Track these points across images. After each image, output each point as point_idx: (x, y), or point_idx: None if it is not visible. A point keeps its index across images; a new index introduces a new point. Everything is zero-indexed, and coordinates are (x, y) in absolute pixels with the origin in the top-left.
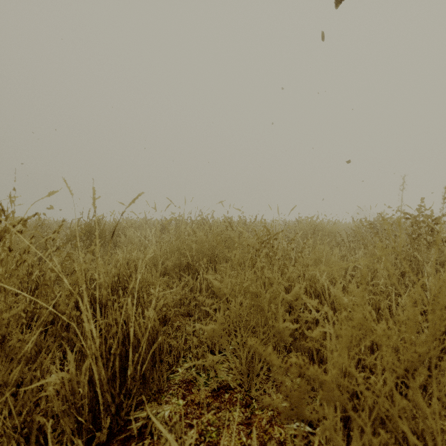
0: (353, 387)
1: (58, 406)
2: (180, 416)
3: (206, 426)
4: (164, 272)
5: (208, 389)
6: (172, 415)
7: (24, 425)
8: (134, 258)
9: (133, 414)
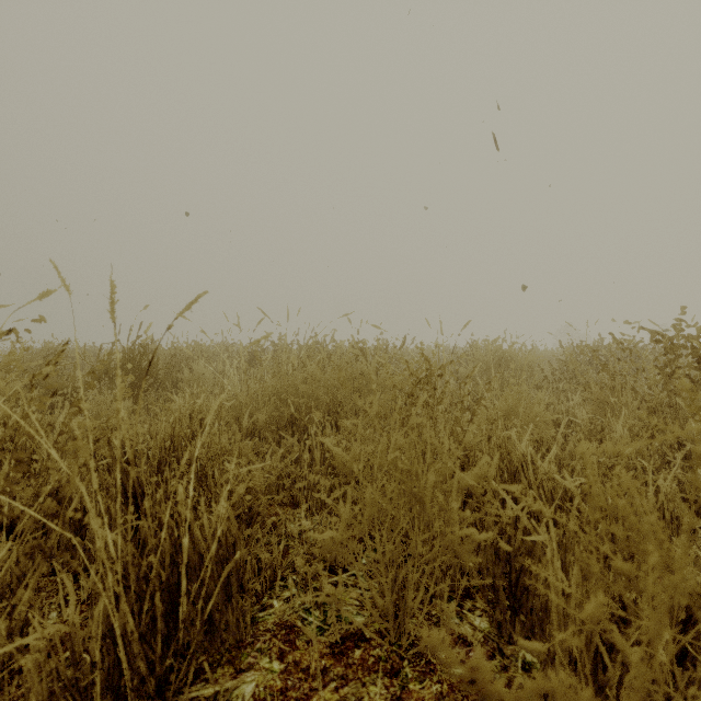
0: None
1: (40, 692)
2: (274, 694)
3: None
4: (252, 431)
5: (324, 640)
6: (259, 693)
7: None
8: (202, 407)
9: (187, 695)
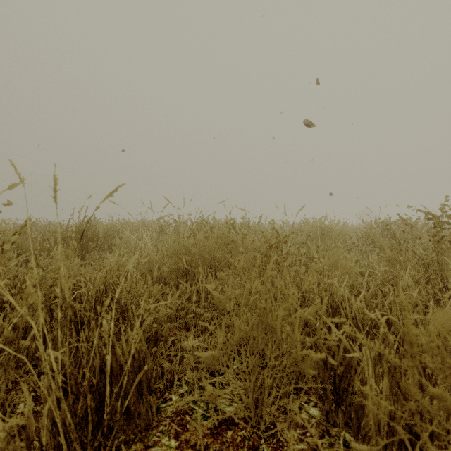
0: None
1: None
2: None
3: None
4: (160, 278)
5: (206, 424)
6: None
7: None
8: (126, 263)
9: None
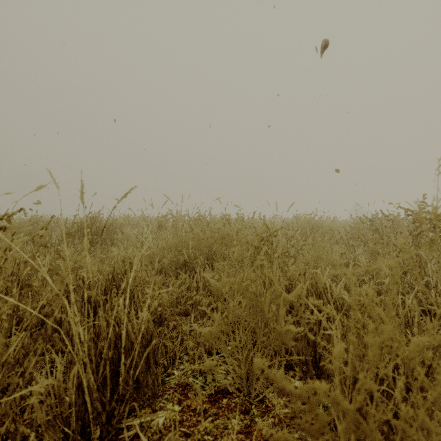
0: (381, 415)
1: (42, 417)
2: (176, 424)
3: (203, 435)
4: (160, 270)
5: (205, 393)
6: (167, 423)
7: (6, 436)
8: (130, 255)
9: (125, 423)
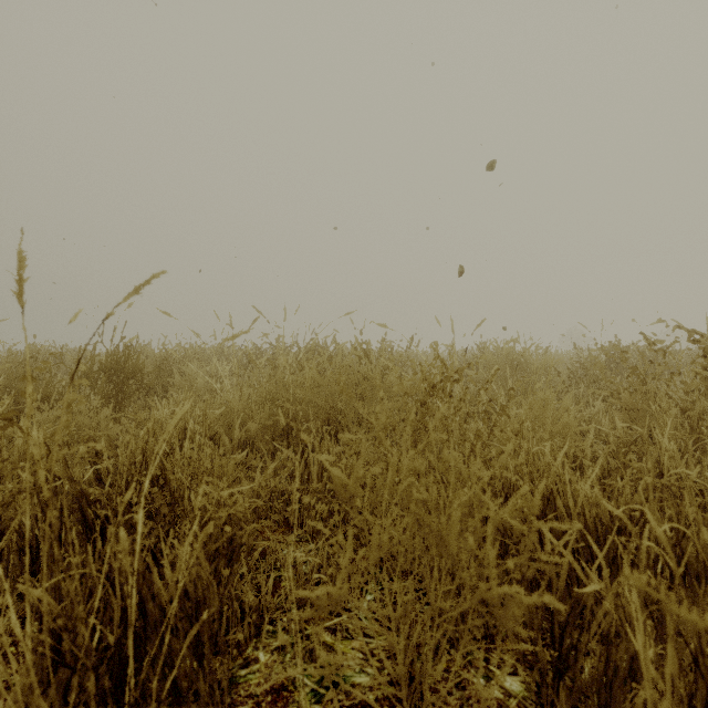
0: None
1: None
2: None
3: None
4: (244, 441)
5: None
6: None
7: None
8: (187, 415)
9: None
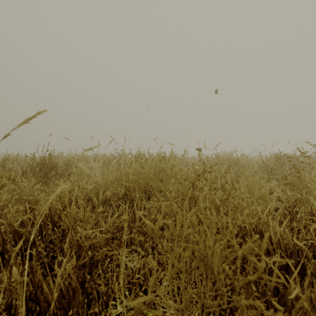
0: None
1: None
2: None
3: None
4: (104, 200)
5: None
6: None
7: None
8: (75, 188)
9: None
